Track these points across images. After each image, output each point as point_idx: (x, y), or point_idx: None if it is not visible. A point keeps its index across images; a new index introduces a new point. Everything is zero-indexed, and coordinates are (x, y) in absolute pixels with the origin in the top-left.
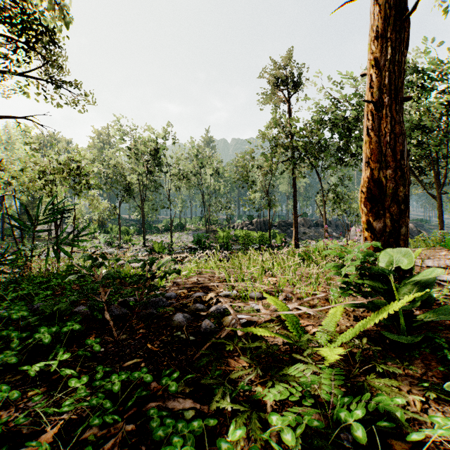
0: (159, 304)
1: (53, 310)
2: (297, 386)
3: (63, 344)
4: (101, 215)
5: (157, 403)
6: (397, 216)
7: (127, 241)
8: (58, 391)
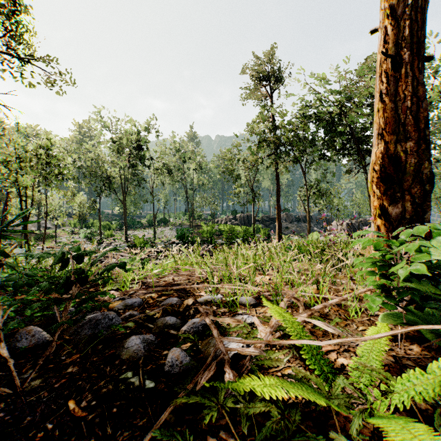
0: (102, 323)
1: None
2: None
3: None
4: (81, 210)
5: None
6: (420, 199)
7: (108, 236)
8: None
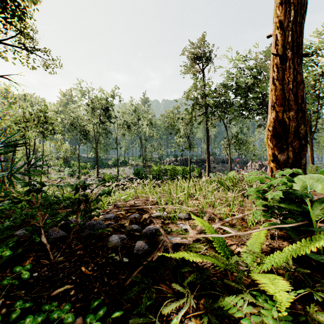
0: (96, 226)
1: None
2: None
3: None
4: (65, 154)
5: None
6: (298, 150)
7: (85, 173)
8: None
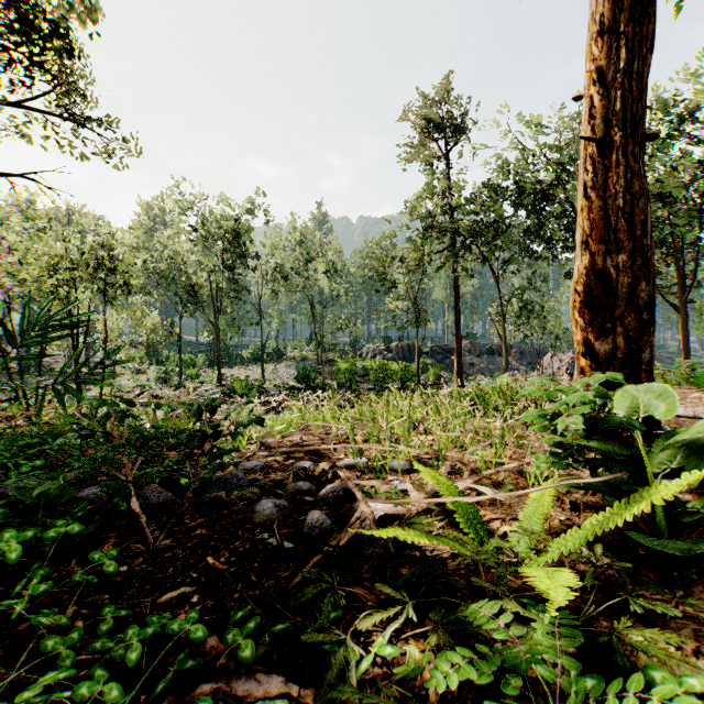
0: (231, 483)
1: (35, 497)
2: (490, 654)
3: (52, 560)
4: (151, 336)
5: (213, 686)
6: (636, 332)
7: (193, 377)
8: (23, 659)
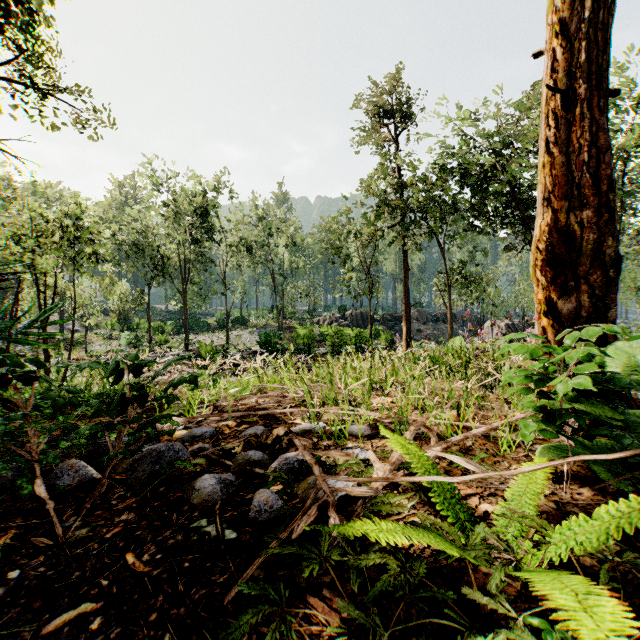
0: (165, 457)
1: None
2: None
3: None
4: (122, 304)
5: None
6: (602, 290)
7: (161, 343)
8: None
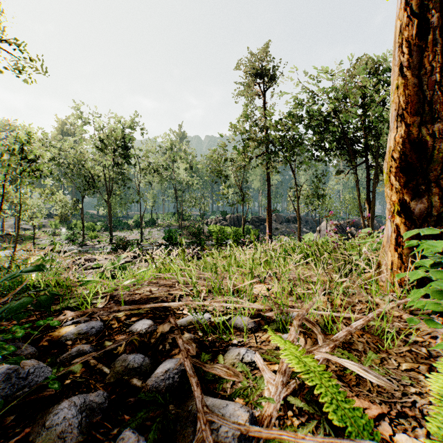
0: (2, 390)
1: None
2: None
3: None
4: (63, 210)
5: None
6: None
7: (92, 238)
8: None
